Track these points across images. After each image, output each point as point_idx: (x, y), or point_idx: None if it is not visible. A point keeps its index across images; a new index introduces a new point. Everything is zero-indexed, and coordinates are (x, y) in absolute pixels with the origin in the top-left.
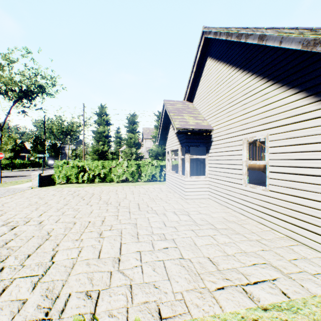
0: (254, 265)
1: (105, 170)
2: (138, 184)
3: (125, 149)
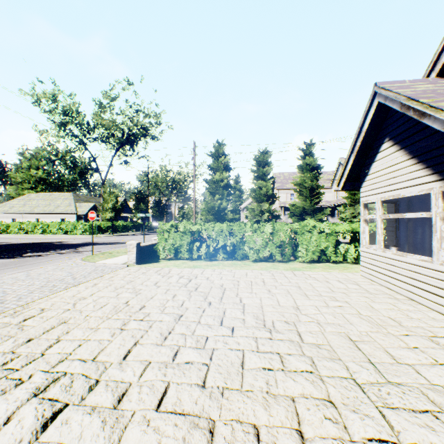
0: None
1: (234, 239)
2: (296, 268)
3: (252, 205)
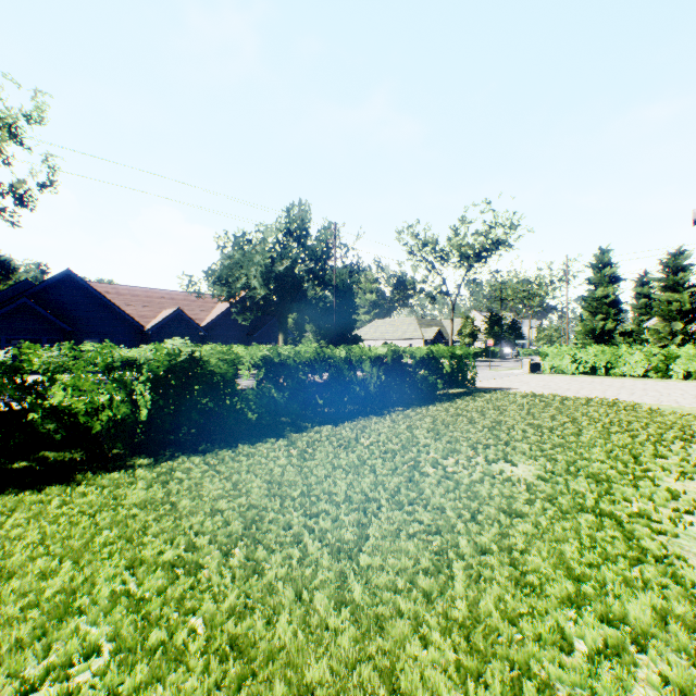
0: None
1: (607, 359)
2: (662, 381)
3: (654, 325)
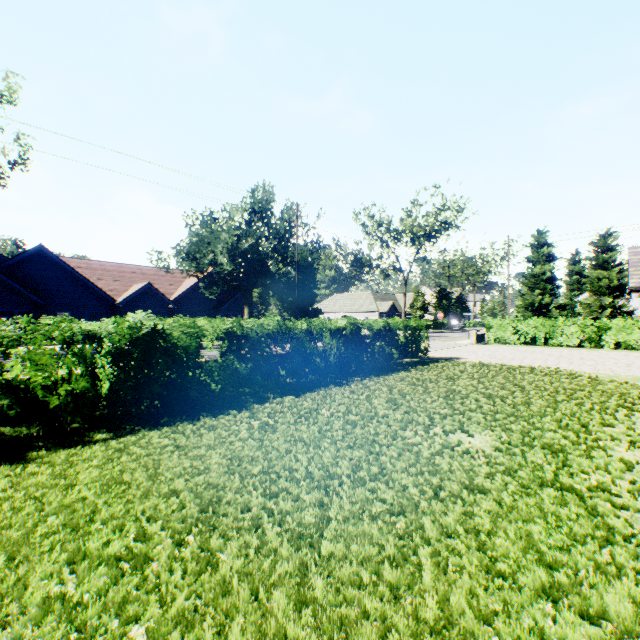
0: (638, 373)
1: (546, 331)
2: (595, 350)
3: (586, 300)
